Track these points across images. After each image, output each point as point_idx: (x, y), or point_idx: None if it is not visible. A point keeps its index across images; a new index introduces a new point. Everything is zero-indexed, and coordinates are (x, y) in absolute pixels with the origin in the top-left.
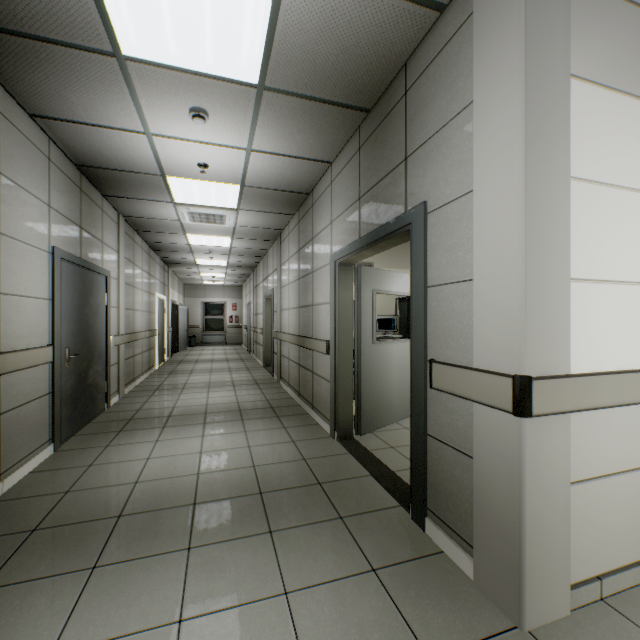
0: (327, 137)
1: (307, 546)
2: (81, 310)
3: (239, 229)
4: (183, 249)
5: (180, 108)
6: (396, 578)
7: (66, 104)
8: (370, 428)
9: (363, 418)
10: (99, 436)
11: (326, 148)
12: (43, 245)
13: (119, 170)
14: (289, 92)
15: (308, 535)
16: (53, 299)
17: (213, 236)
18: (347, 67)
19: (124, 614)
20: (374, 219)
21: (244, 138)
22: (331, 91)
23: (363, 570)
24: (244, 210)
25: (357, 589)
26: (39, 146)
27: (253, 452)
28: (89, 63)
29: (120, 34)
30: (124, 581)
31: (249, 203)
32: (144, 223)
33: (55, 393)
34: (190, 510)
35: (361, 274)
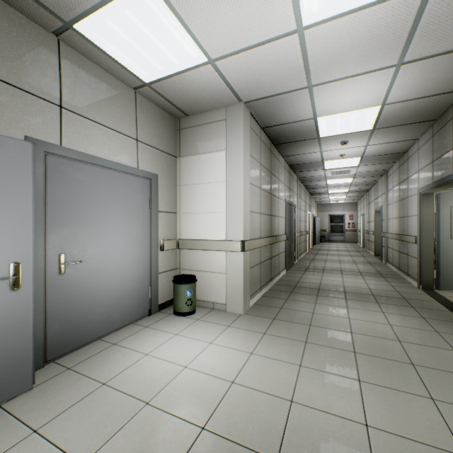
0: (412, 132)
1: (393, 308)
2: (289, 221)
3: (358, 174)
4: (322, 187)
5: (336, 143)
6: (432, 321)
7: (295, 152)
8: (447, 288)
9: (441, 281)
10: (298, 271)
11: (412, 135)
12: (283, 199)
13: (304, 163)
14: (387, 126)
15: (394, 306)
16: (285, 217)
17: (341, 179)
18: (417, 114)
19: (330, 303)
20: (439, 174)
21: (364, 143)
22: (410, 121)
23: (417, 316)
24: (361, 165)
25: (412, 318)
26: (283, 165)
27: (368, 285)
28: (308, 142)
29: (320, 134)
30: (327, 299)
31: (365, 162)
32: (306, 179)
33: (286, 251)
34: (343, 292)
35: (439, 198)
